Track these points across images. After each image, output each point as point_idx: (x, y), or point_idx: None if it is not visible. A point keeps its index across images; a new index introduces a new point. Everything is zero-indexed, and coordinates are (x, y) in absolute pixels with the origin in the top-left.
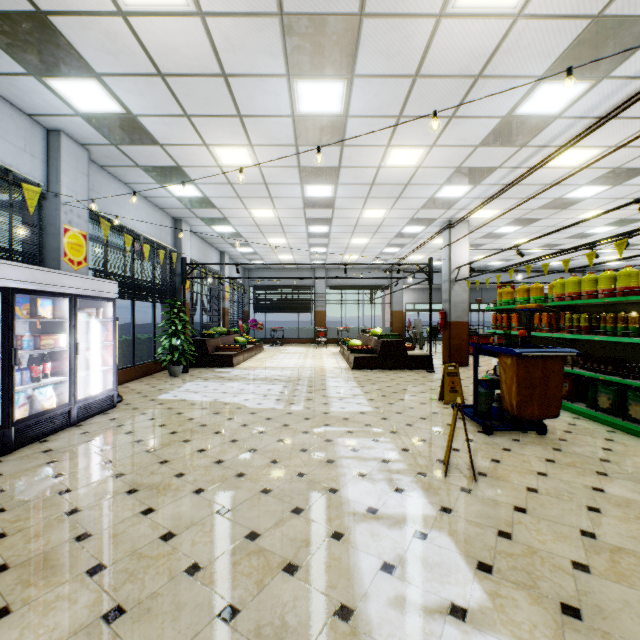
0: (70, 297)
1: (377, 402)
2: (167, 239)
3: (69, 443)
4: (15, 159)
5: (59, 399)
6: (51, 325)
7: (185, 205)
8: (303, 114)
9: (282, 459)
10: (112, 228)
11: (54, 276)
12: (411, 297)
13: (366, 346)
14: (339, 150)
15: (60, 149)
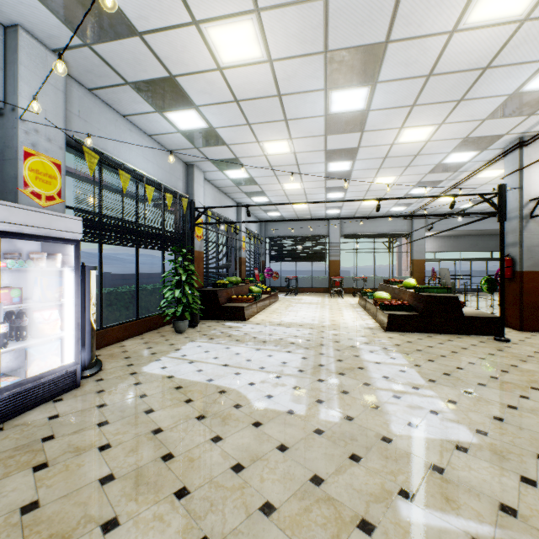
0: None
1: (469, 411)
2: (178, 184)
3: None
4: None
5: None
6: None
7: (192, 143)
8: None
9: None
10: (108, 165)
11: None
12: (431, 245)
13: (398, 300)
14: None
15: (17, 49)
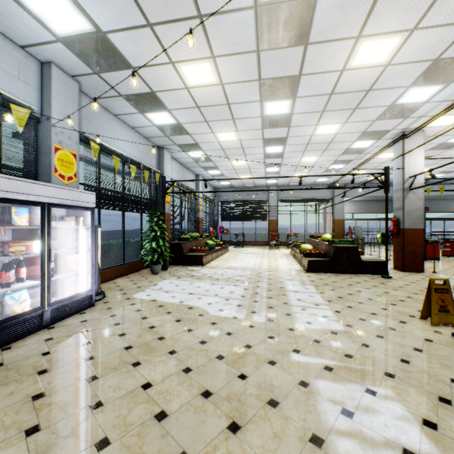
0: (42, 205)
1: (346, 316)
2: (152, 163)
3: (25, 354)
4: (8, 85)
5: (35, 301)
6: (29, 232)
7: (164, 133)
8: (266, 1)
9: (244, 422)
10: (104, 152)
11: (22, 184)
12: (349, 208)
13: (317, 250)
14: (302, 51)
15: (50, 78)
